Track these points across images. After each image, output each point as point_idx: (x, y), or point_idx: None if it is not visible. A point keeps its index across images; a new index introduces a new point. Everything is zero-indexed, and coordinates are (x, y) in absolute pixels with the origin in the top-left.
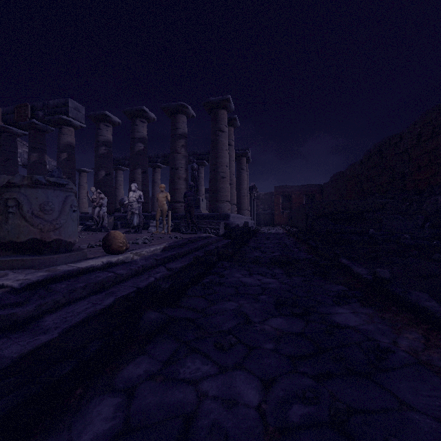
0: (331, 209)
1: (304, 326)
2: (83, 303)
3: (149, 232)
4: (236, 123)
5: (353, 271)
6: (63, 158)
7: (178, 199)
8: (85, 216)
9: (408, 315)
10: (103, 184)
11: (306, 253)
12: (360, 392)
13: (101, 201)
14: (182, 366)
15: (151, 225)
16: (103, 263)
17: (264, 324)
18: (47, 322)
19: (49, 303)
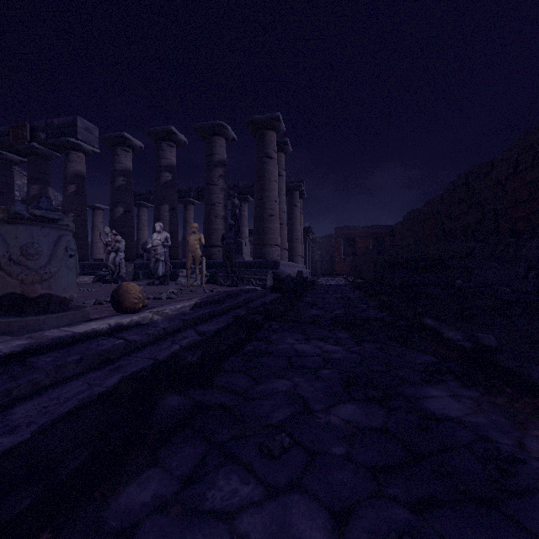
0: (406, 255)
1: (386, 416)
2: (76, 384)
3: (178, 284)
4: (288, 148)
5: (443, 335)
6: (70, 191)
7: (214, 242)
8: (99, 264)
9: (530, 400)
10: (121, 223)
11: (377, 310)
12: (487, 535)
13: (117, 245)
14: (211, 487)
15: (181, 275)
16: (110, 326)
17: (330, 413)
18: (18, 414)
19: (24, 386)
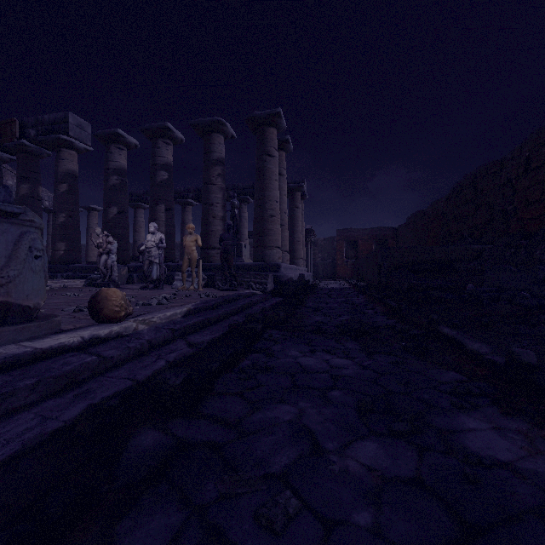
0: (412, 257)
1: (418, 460)
2: (25, 418)
3: (173, 288)
4: (289, 146)
5: (466, 347)
6: (61, 190)
7: (212, 244)
8: (91, 267)
9: None
10: (115, 224)
11: (386, 316)
12: None
13: (109, 246)
14: None
15: (177, 279)
16: (84, 339)
17: (346, 455)
18: None
19: None
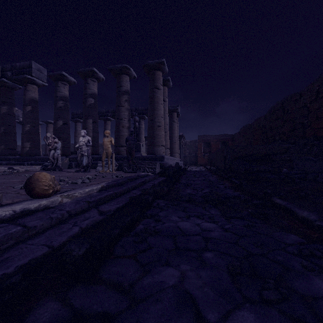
0: (245, 152)
1: None
2: None
3: (96, 171)
4: (169, 84)
5: (297, 214)
6: (27, 110)
7: (122, 144)
8: (46, 158)
9: None
10: (61, 131)
11: (232, 190)
12: None
13: (55, 145)
14: None
15: (99, 165)
16: (15, 212)
17: None
18: None
19: None
